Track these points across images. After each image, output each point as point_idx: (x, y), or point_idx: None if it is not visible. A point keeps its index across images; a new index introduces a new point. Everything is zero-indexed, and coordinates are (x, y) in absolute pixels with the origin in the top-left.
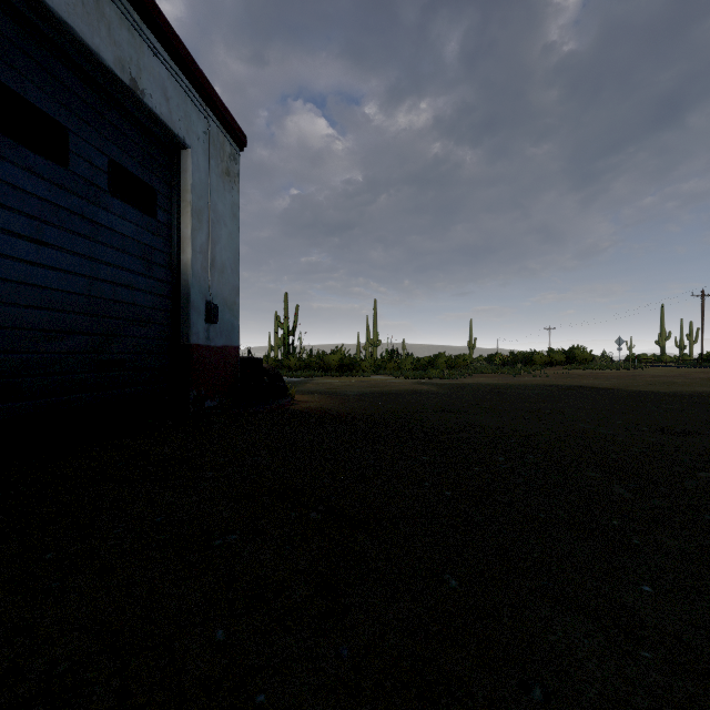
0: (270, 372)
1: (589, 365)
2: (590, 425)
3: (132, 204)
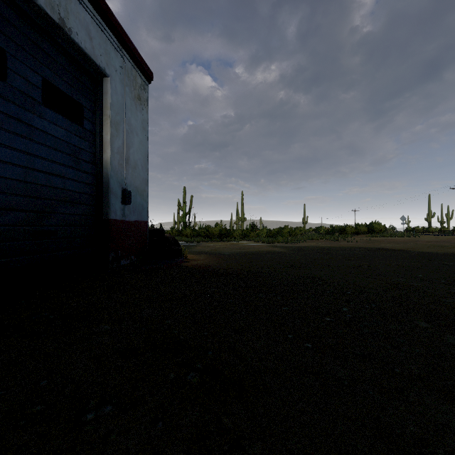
0: (170, 239)
1: (383, 234)
2: (402, 278)
3: (63, 114)
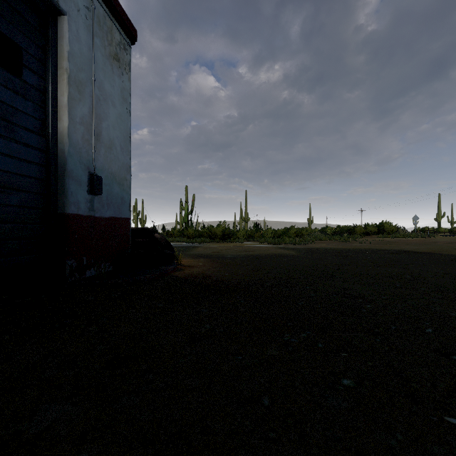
0: (160, 240)
1: (396, 234)
2: None
3: None
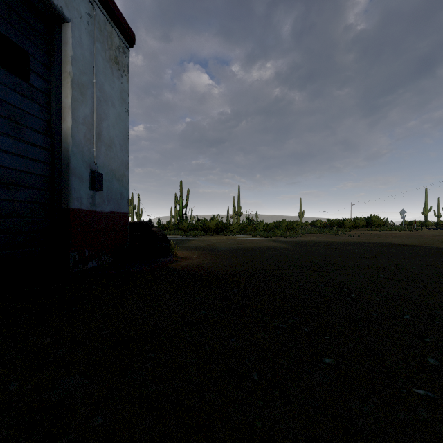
0: (157, 234)
1: (384, 228)
2: None
3: None
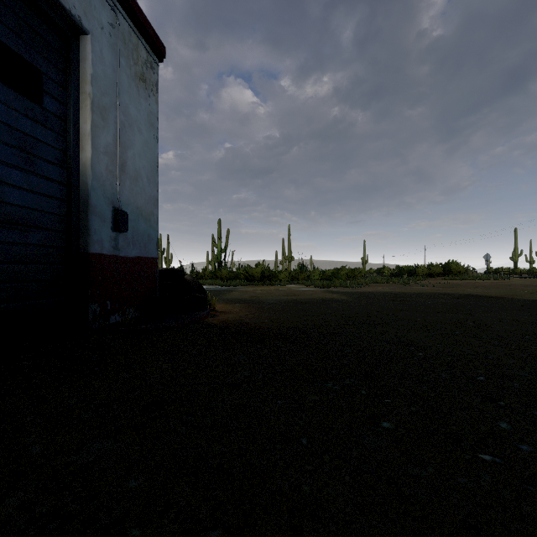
0: (191, 283)
1: (464, 276)
2: None
3: None
